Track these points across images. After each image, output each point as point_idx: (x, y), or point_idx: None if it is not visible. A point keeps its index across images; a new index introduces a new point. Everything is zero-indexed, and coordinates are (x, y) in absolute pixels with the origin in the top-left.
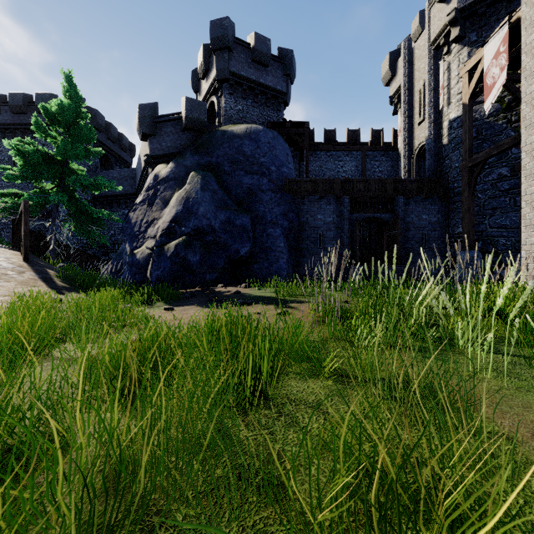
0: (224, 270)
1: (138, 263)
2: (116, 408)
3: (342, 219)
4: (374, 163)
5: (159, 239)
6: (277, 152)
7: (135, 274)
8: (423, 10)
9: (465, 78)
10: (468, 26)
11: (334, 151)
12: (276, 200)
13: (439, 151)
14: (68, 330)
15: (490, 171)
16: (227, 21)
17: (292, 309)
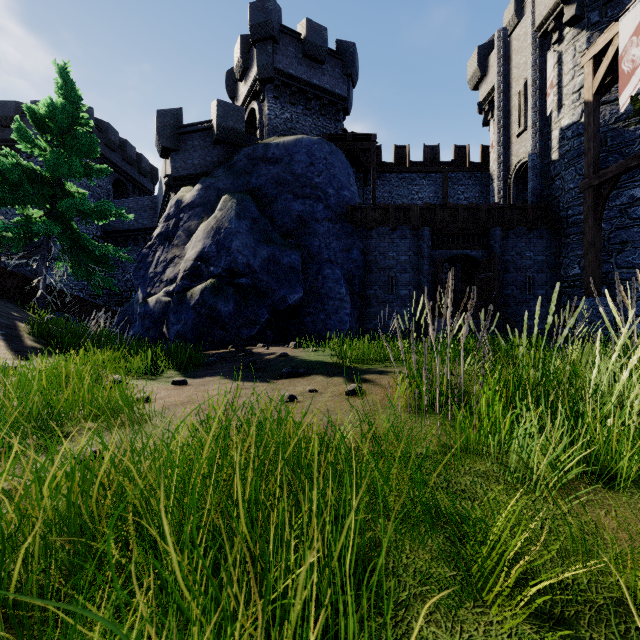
0: (266, 324)
1: (152, 314)
2: None
3: (421, 258)
4: (458, 189)
5: (180, 282)
6: (336, 170)
7: (148, 329)
8: None
9: (589, 67)
10: (587, 3)
11: (407, 173)
12: (335, 232)
13: (546, 169)
14: None
15: (617, 193)
16: (271, 3)
17: (367, 383)
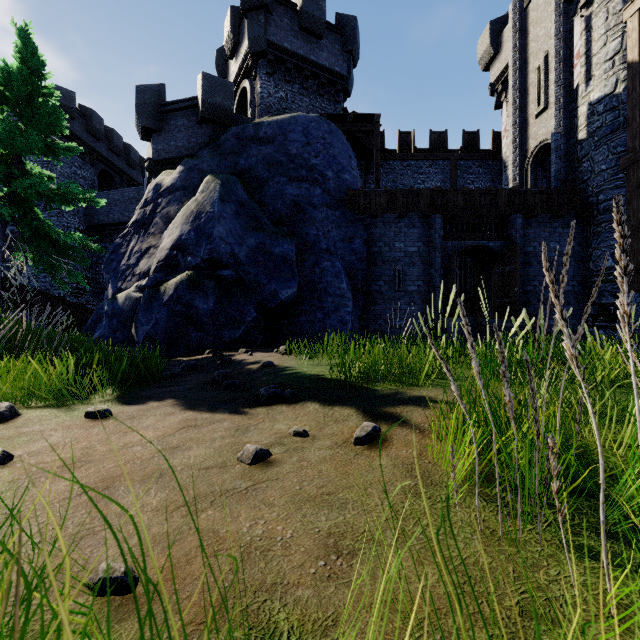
0: (253, 324)
1: (120, 313)
2: None
3: (432, 249)
4: (467, 177)
5: (153, 275)
6: (335, 151)
7: (116, 329)
8: None
9: (634, 22)
10: None
11: (412, 160)
12: (335, 220)
13: (571, 150)
14: None
15: None
16: None
17: (388, 420)
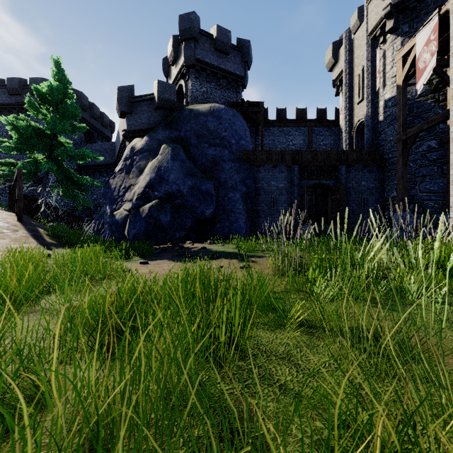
0: (191, 229)
1: (117, 223)
2: (94, 370)
3: (292, 185)
4: (319, 138)
5: (135, 202)
6: (236, 127)
7: (114, 232)
8: (361, 6)
9: (400, 63)
10: (401, 19)
11: (285, 127)
12: (236, 169)
13: (375, 126)
14: (53, 283)
15: (420, 143)
16: (193, 15)
17: (253, 263)
